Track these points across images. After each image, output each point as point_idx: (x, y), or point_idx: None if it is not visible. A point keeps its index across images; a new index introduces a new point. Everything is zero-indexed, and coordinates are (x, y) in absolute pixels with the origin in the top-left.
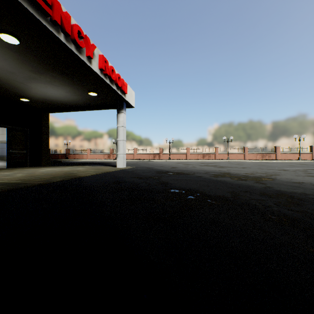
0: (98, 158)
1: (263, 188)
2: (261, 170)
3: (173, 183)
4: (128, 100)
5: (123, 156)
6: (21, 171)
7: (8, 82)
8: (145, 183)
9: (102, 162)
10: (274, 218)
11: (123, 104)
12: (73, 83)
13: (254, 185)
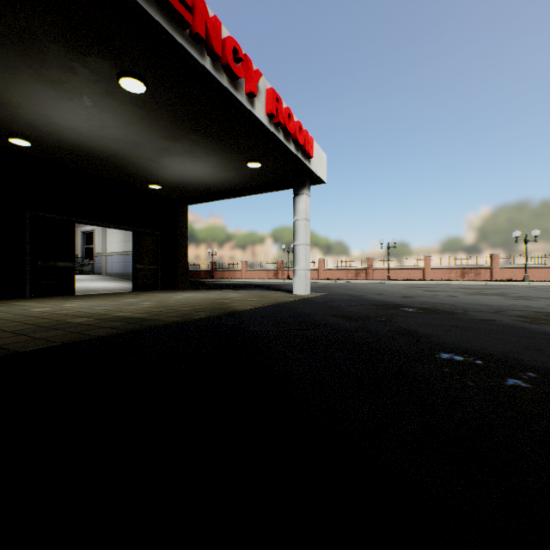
0: (259, 277)
1: None
2: None
3: (431, 334)
4: (315, 170)
5: (306, 273)
6: (149, 298)
7: (133, 160)
8: (365, 332)
9: (266, 284)
10: None
11: (306, 178)
12: (223, 149)
13: None
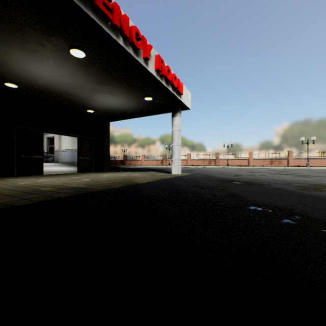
0: (152, 164)
1: None
2: None
3: (247, 196)
4: (184, 102)
5: (178, 162)
6: (87, 176)
7: (77, 96)
8: (210, 195)
9: (156, 168)
10: None
11: (178, 106)
12: (130, 89)
13: None
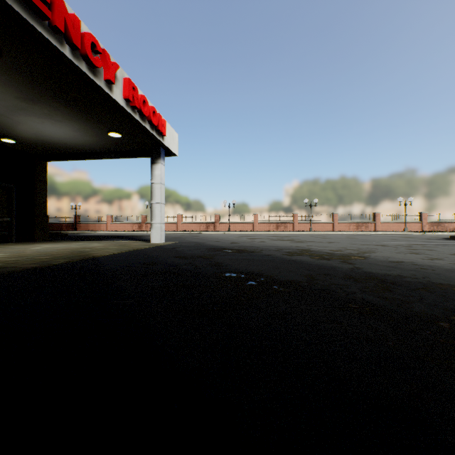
0: (124, 229)
1: (350, 269)
2: (352, 246)
3: (230, 264)
4: (168, 145)
5: (161, 226)
6: (2, 250)
7: None
8: (190, 265)
9: (130, 235)
10: (355, 307)
11: (161, 150)
12: (85, 117)
13: (339, 266)
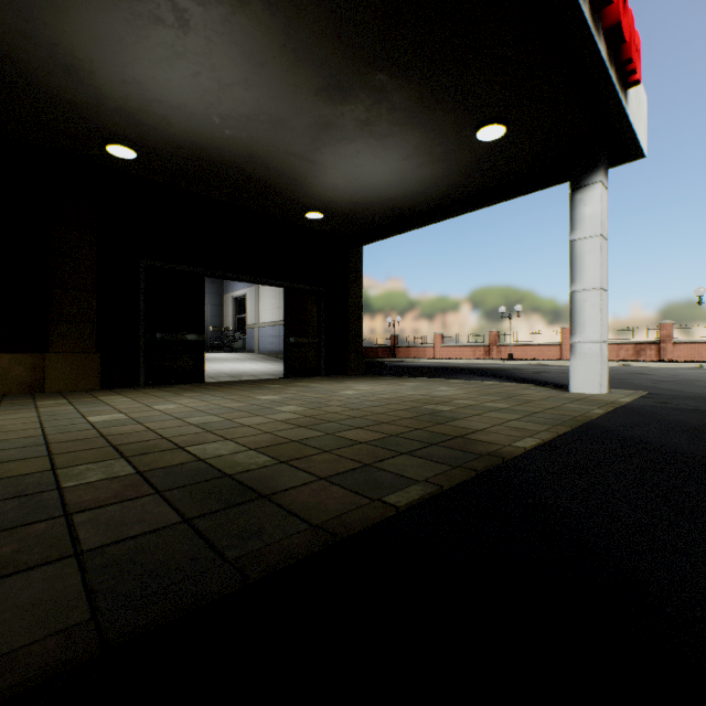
0: (460, 355)
1: None
2: None
3: None
4: (632, 122)
5: (600, 349)
6: (300, 394)
7: (277, 165)
8: None
9: (480, 368)
10: None
11: (600, 149)
12: (432, 100)
13: None
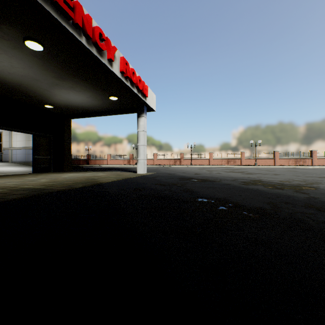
0: (118, 163)
1: (307, 198)
2: (297, 177)
3: (199, 191)
4: (149, 104)
5: (144, 161)
6: (45, 177)
7: (33, 89)
8: (169, 191)
9: (122, 168)
10: None
11: (144, 107)
12: (94, 87)
13: (294, 195)
